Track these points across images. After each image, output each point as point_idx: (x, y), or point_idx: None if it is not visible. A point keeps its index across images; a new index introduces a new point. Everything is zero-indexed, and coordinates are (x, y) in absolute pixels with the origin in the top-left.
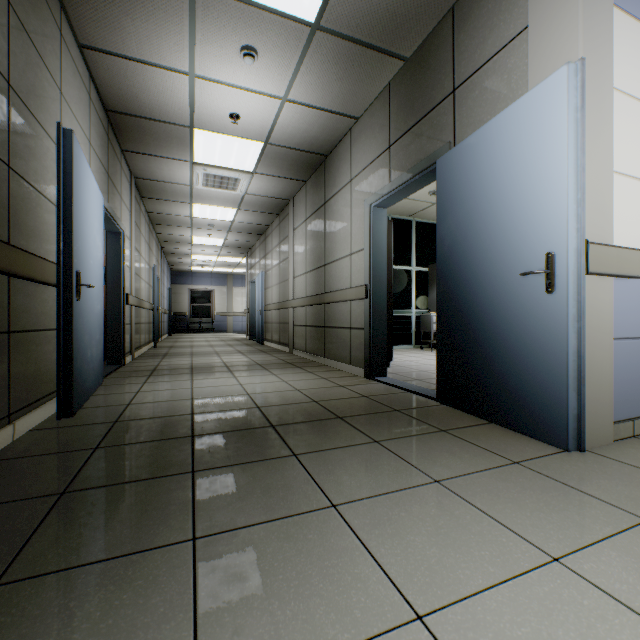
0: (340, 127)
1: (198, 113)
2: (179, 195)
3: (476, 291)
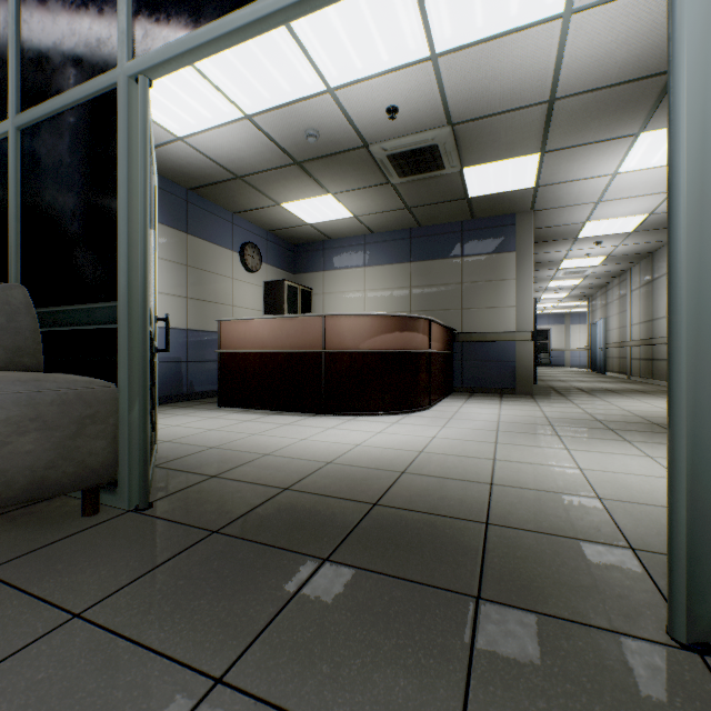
0: (658, 244)
1: (567, 257)
2: (543, 280)
3: None
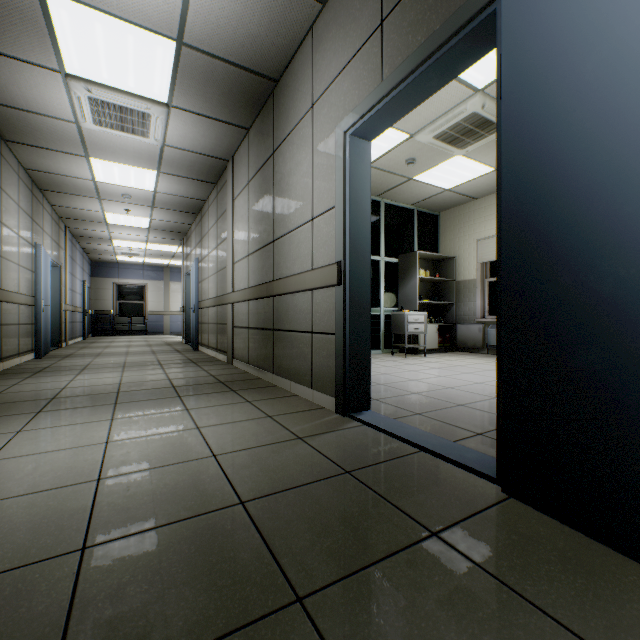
0: (296, 19)
1: None
2: (64, 140)
3: None
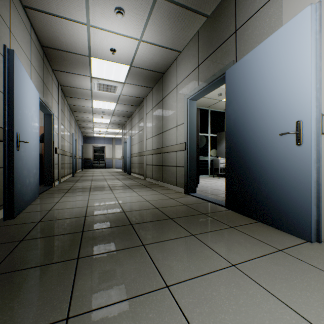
0: (171, 57)
1: (93, 48)
2: (85, 95)
3: (250, 145)
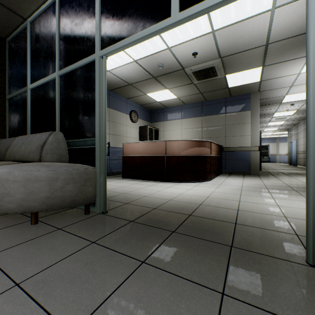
0: None
1: (277, 111)
2: (265, 122)
3: None
